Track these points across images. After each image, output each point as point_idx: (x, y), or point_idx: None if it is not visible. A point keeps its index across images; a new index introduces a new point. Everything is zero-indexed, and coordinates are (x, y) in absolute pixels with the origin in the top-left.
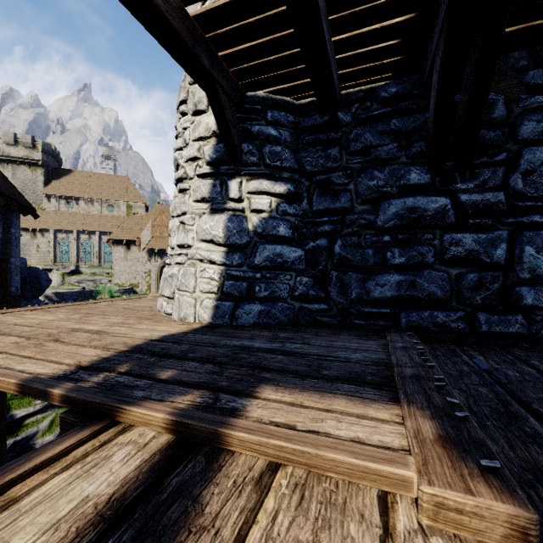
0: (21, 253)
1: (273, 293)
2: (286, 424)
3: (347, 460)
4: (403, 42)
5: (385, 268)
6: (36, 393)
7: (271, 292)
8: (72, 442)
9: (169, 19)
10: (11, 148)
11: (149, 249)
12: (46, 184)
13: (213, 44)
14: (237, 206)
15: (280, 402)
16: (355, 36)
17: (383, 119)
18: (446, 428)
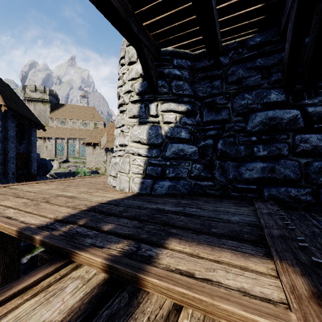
0: (38, 150)
1: (177, 174)
2: (187, 272)
3: (237, 312)
4: (266, 5)
5: (253, 158)
6: (27, 237)
7: (176, 173)
8: (41, 275)
9: (111, 1)
10: (33, 93)
11: (106, 148)
12: (51, 112)
13: (139, 18)
14: (154, 120)
15: (182, 252)
16: (232, 4)
17: (250, 59)
18: (317, 286)
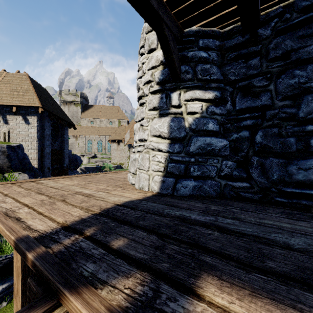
0: (71, 147)
1: (204, 173)
2: None
3: None
4: None
5: (308, 154)
6: (21, 252)
7: (202, 172)
8: None
9: None
10: (67, 96)
11: (129, 144)
12: (82, 113)
13: None
14: (177, 111)
15: None
16: None
17: (303, 25)
18: None
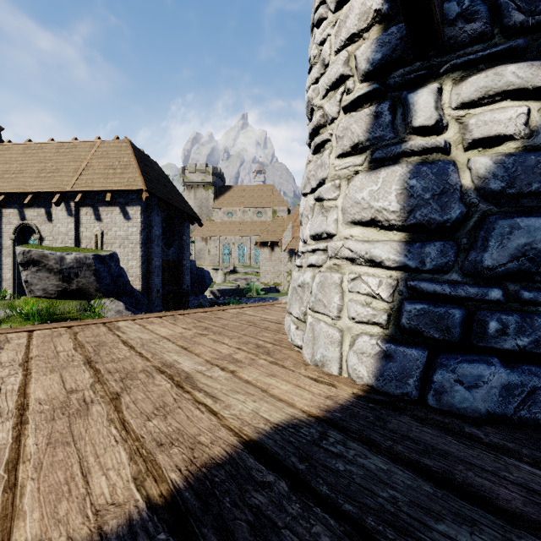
0: (199, 256)
1: None
2: None
3: None
4: None
5: None
6: None
7: (538, 338)
8: None
9: None
10: (193, 175)
11: (290, 249)
12: (214, 200)
13: None
14: (431, 141)
15: None
16: None
17: None
18: None
